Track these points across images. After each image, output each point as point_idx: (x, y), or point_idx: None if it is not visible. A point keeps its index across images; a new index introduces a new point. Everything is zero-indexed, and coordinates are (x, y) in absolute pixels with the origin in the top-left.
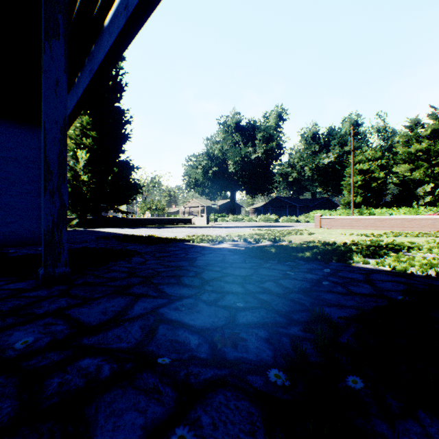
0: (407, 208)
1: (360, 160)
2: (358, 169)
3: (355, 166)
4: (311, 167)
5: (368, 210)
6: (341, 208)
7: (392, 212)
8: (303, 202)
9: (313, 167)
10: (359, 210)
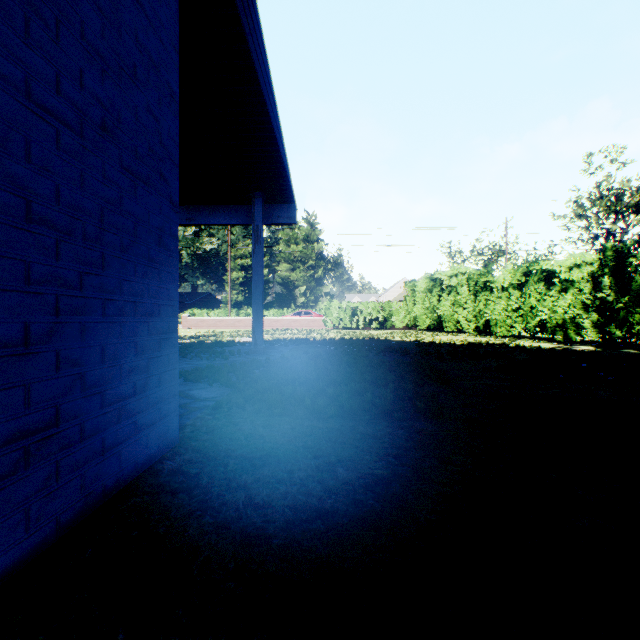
0: (276, 310)
1: (244, 254)
2: (241, 264)
3: (238, 260)
4: (190, 251)
5: (250, 310)
6: (224, 307)
7: (265, 313)
8: (180, 297)
9: (194, 252)
10: (237, 310)
